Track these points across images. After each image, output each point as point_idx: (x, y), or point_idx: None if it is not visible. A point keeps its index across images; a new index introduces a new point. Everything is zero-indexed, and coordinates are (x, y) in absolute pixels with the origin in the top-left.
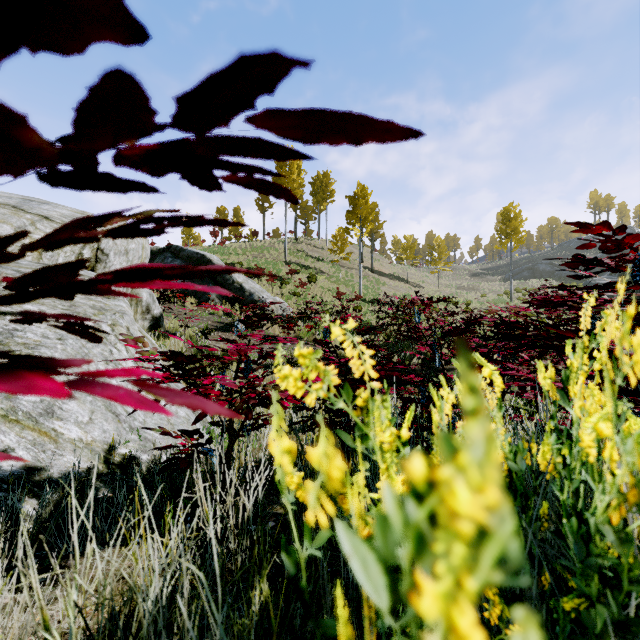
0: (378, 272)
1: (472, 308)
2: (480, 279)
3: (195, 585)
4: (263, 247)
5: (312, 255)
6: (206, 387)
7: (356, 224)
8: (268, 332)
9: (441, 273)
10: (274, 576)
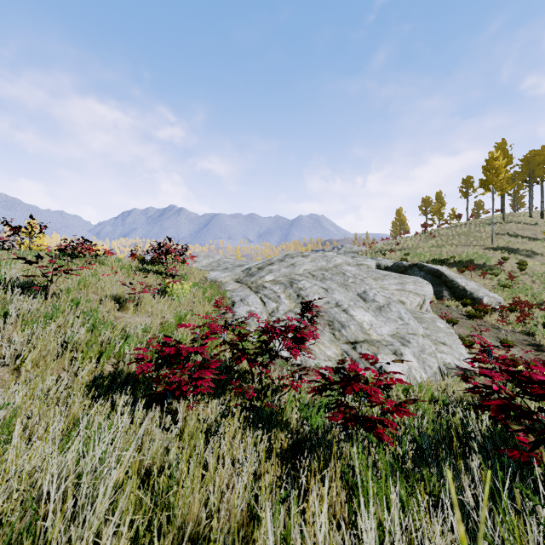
0: None
1: None
2: None
3: None
4: (468, 233)
5: (522, 234)
6: None
7: None
8: (487, 322)
9: None
10: None
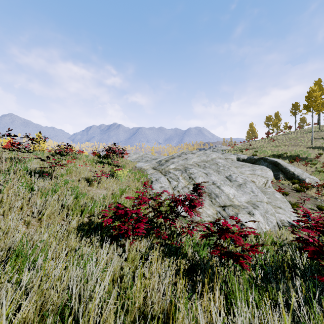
0: None
1: None
2: None
3: None
4: (296, 138)
5: None
6: None
7: None
8: (308, 194)
9: None
10: None
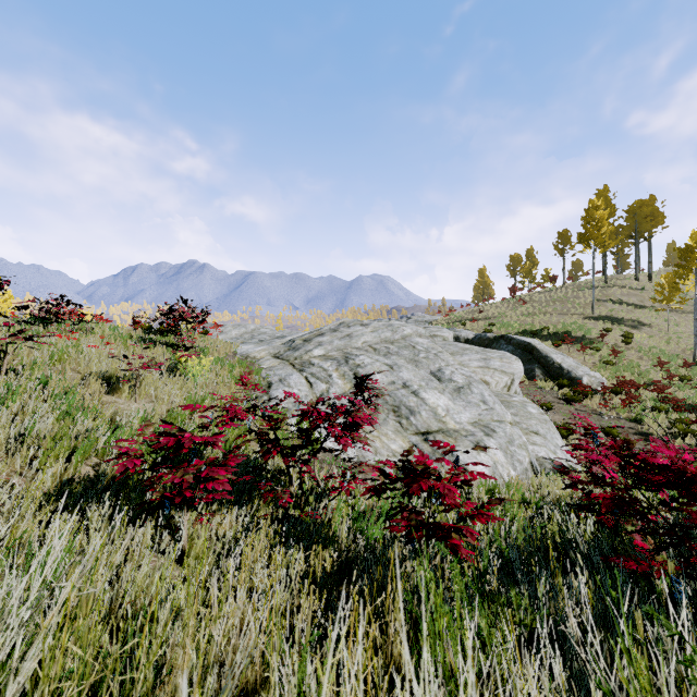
0: None
1: None
2: None
3: None
4: (565, 299)
5: (627, 301)
6: None
7: (689, 276)
8: (587, 406)
9: None
10: None
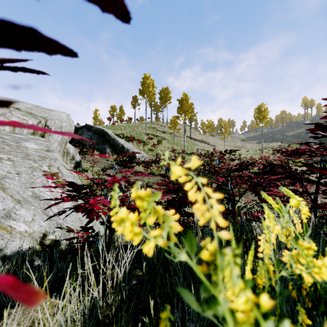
0: (193, 139)
1: (242, 157)
2: (246, 142)
3: (85, 326)
4: (134, 126)
5: (159, 130)
6: (93, 204)
7: (182, 114)
8: (136, 169)
9: (226, 139)
10: (134, 319)
